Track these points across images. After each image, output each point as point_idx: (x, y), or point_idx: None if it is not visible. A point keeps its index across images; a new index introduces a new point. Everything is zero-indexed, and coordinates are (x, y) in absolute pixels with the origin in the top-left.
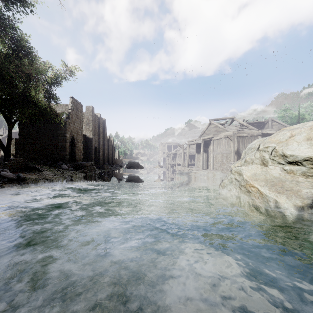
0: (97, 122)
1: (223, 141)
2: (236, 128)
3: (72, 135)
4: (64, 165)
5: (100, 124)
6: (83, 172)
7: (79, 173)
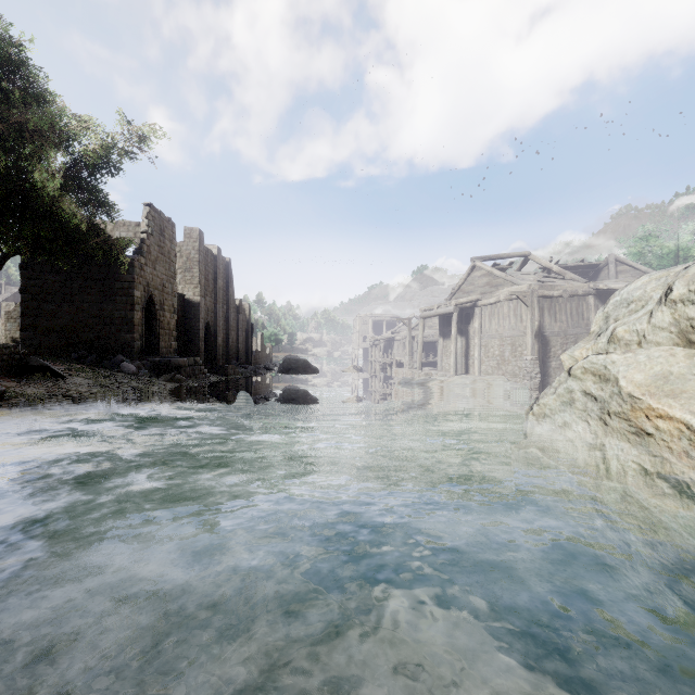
0: (210, 265)
1: (505, 307)
2: (535, 278)
3: (148, 293)
4: (127, 364)
5: (220, 272)
6: (174, 381)
7: (161, 383)
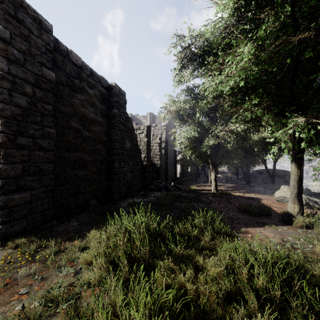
0: None
1: None
2: None
3: None
4: None
5: None
6: None
7: None
